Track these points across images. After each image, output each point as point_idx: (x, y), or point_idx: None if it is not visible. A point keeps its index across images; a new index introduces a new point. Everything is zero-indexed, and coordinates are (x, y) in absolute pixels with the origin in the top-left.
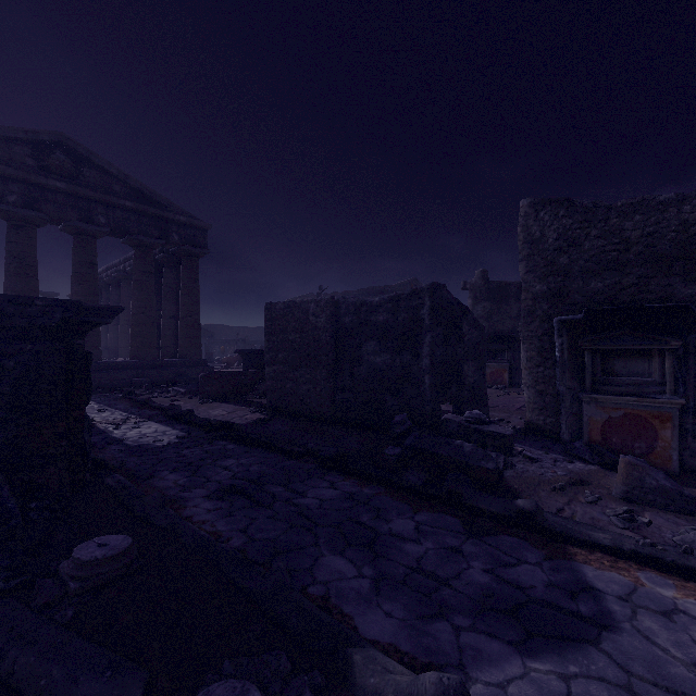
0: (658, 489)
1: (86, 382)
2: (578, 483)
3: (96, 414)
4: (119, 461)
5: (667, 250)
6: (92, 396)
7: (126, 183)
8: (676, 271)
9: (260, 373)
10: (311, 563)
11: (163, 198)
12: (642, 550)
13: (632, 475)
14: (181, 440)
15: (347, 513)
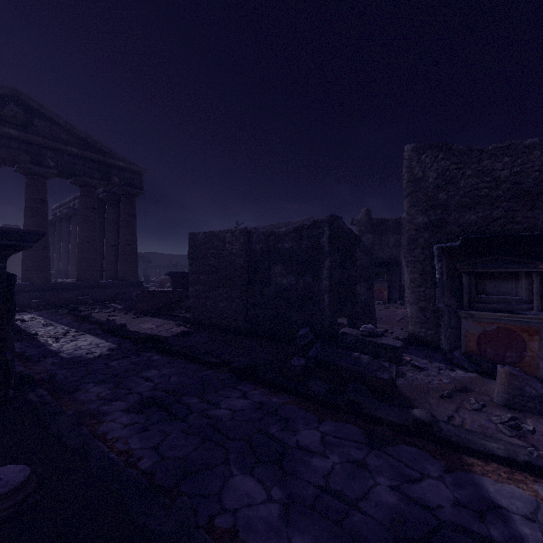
0: (537, 398)
1: (9, 303)
2: (462, 390)
3: (40, 329)
4: (49, 374)
5: (531, 187)
6: (42, 312)
7: (73, 132)
8: (540, 205)
9: (186, 292)
10: (220, 486)
11: (105, 146)
12: (536, 462)
13: (513, 385)
14: (111, 352)
15: (257, 425)
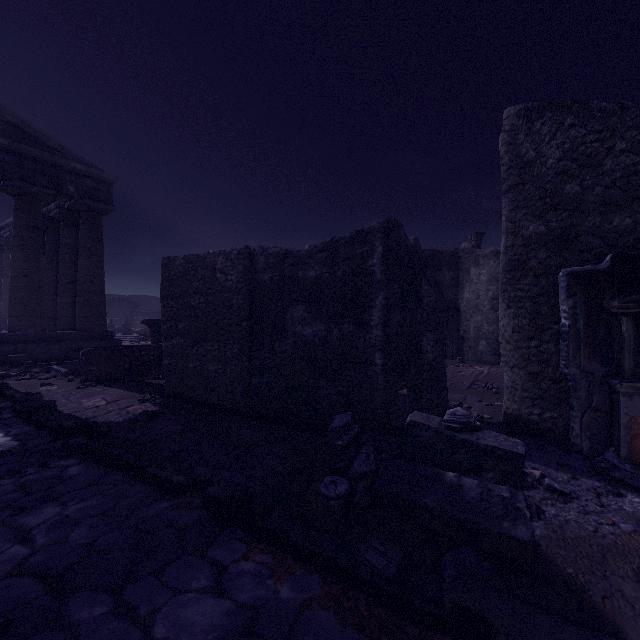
0: None
1: None
2: None
3: None
4: None
5: None
6: None
7: (0, 116)
8: None
9: None
10: None
11: (53, 140)
12: None
13: None
14: None
15: None
